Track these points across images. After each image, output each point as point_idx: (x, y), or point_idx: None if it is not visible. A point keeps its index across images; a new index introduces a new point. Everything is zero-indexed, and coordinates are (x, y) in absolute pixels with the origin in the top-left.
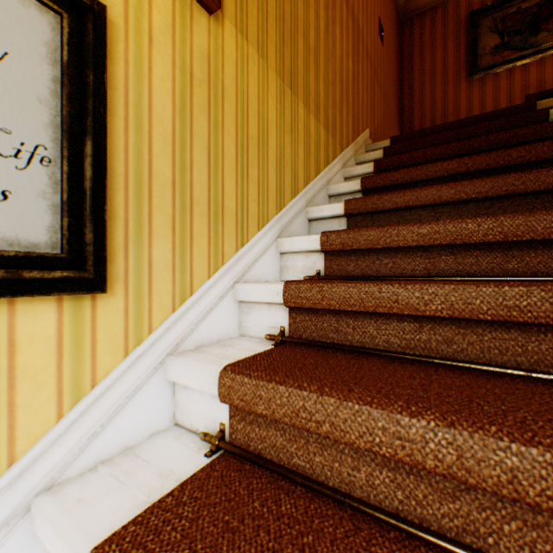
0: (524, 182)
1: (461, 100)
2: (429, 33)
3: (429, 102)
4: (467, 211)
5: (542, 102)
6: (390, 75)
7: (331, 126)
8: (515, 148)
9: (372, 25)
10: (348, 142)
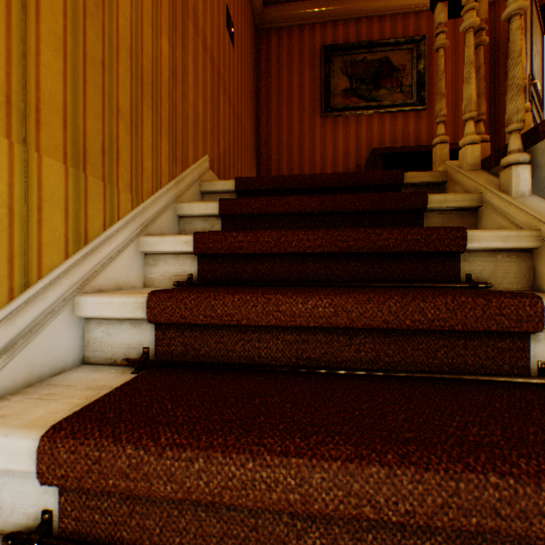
0: (526, 512)
1: (317, 136)
2: (287, 53)
3: (286, 129)
4: (373, 528)
5: (409, 174)
6: (245, 87)
7: (99, 156)
8: (431, 297)
9: (216, 9)
10: (160, 180)
